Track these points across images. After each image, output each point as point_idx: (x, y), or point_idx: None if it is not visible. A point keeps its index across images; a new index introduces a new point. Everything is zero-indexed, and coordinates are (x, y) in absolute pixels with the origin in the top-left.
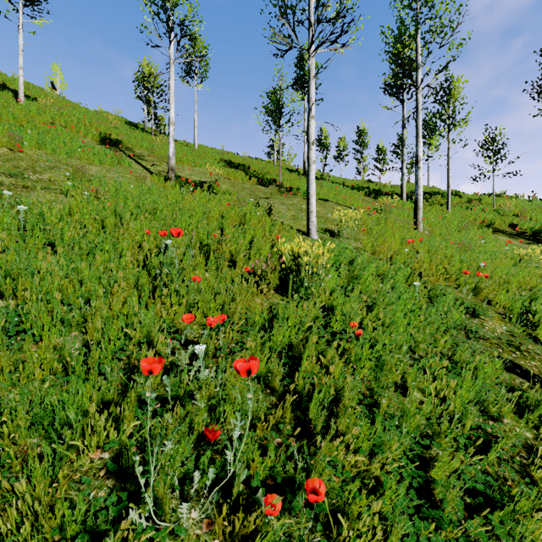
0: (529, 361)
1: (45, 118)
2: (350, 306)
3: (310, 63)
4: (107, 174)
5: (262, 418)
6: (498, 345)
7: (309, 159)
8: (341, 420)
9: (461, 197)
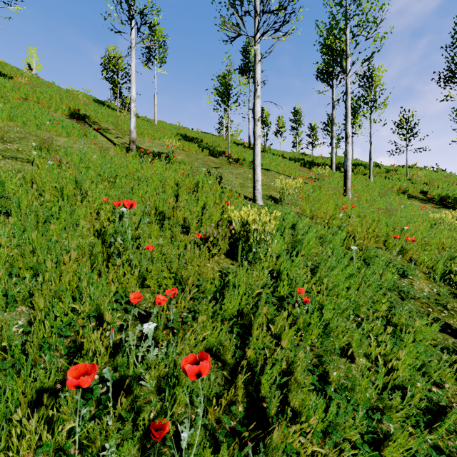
0: (456, 319)
1: (18, 94)
2: (295, 272)
3: (256, 49)
4: (74, 145)
5: (213, 403)
6: (427, 304)
7: (255, 134)
8: (293, 395)
9: (380, 168)
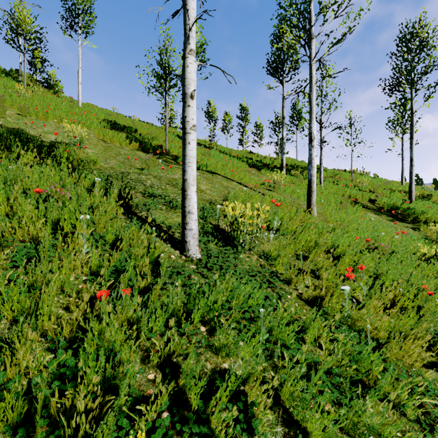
0: None
1: None
2: None
3: None
4: None
5: None
6: None
7: (185, 122)
8: None
9: (326, 172)
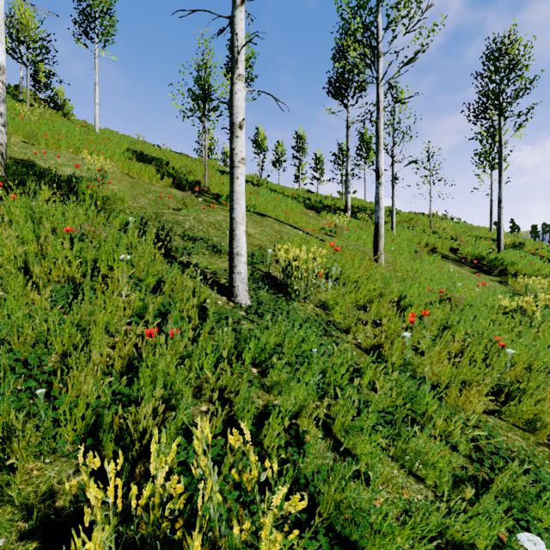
0: None
1: None
2: None
3: None
4: None
5: None
6: None
7: (233, 155)
8: None
9: (400, 216)
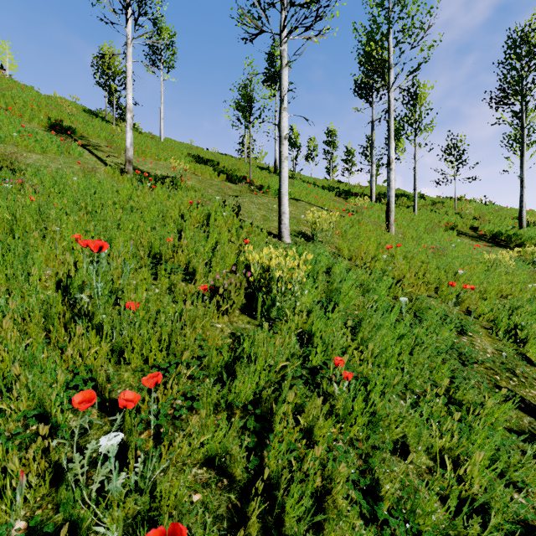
0: (529, 389)
1: None
2: (332, 334)
3: (282, 50)
4: (50, 164)
5: None
6: (493, 369)
7: (281, 155)
8: (332, 528)
9: (425, 200)
